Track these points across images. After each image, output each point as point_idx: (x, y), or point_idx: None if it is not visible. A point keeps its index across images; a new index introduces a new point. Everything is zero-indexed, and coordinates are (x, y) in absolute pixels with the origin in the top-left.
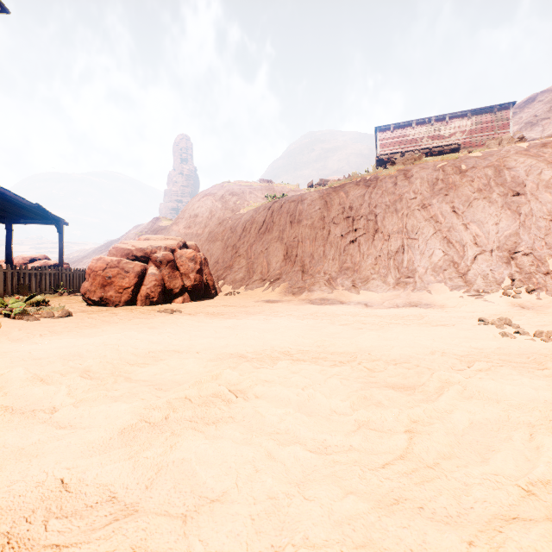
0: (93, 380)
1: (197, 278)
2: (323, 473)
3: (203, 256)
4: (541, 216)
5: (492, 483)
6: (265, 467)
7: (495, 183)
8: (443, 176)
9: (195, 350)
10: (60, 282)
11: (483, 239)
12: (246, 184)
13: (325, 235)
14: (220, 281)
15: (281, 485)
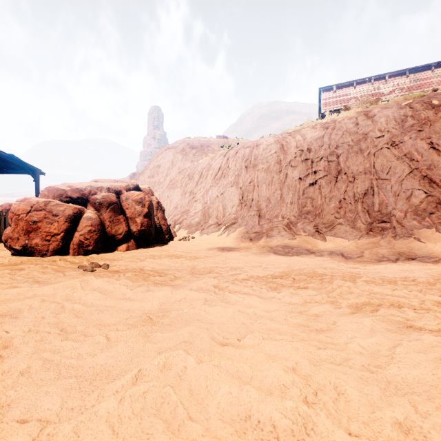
0: None
1: (144, 222)
2: None
3: (155, 200)
4: None
5: None
6: None
7: None
8: (413, 112)
9: None
10: None
11: None
12: (204, 139)
13: (282, 179)
14: (176, 225)
15: None
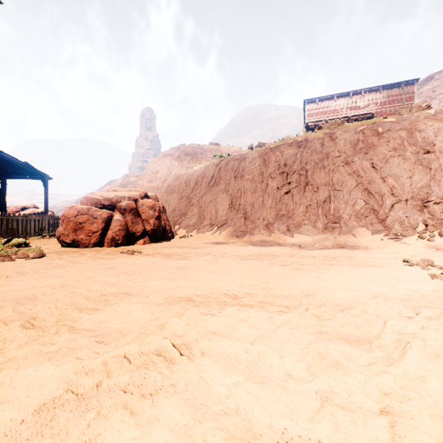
0: (34, 330)
1: (155, 223)
2: None
3: (161, 205)
4: None
5: None
6: None
7: (408, 143)
8: (363, 137)
9: (146, 293)
10: (44, 227)
11: (399, 190)
12: (198, 146)
13: (264, 188)
14: (176, 226)
15: None
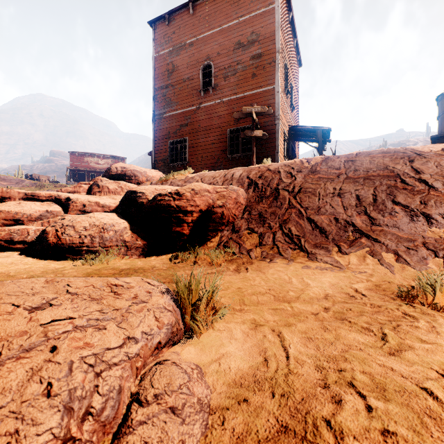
0: None
1: None
2: None
3: None
4: None
5: None
6: None
7: None
8: None
9: None
10: None
11: None
12: None
13: None
14: None
15: None
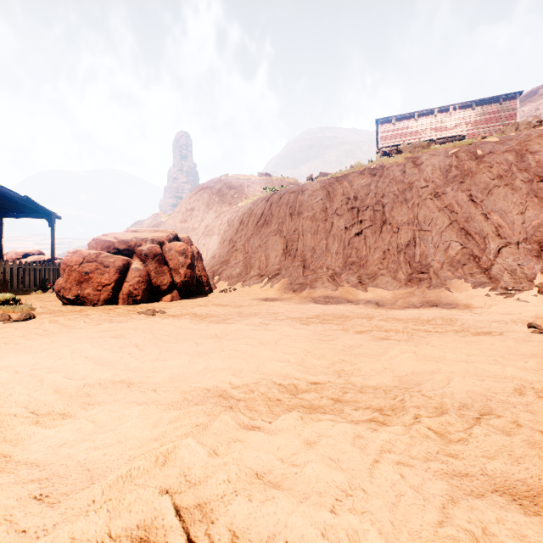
0: None
1: (187, 273)
2: None
3: (196, 250)
4: None
5: None
6: None
7: (517, 168)
8: (457, 162)
9: (155, 381)
10: (47, 278)
11: (507, 230)
12: (244, 177)
13: (328, 228)
14: (215, 277)
15: None
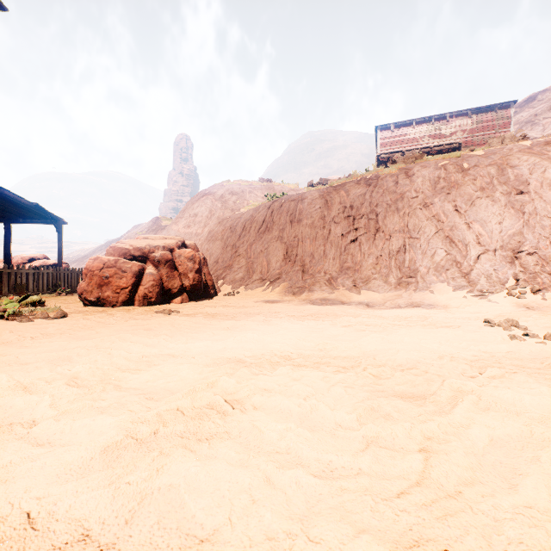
0: (80, 389)
1: (195, 277)
2: (330, 503)
3: (202, 256)
4: (545, 214)
5: (527, 519)
6: (263, 497)
7: (498, 181)
8: (445, 174)
9: (191, 354)
10: (58, 282)
11: (486, 238)
12: (246, 183)
13: (326, 235)
14: (219, 281)
15: (282, 521)
